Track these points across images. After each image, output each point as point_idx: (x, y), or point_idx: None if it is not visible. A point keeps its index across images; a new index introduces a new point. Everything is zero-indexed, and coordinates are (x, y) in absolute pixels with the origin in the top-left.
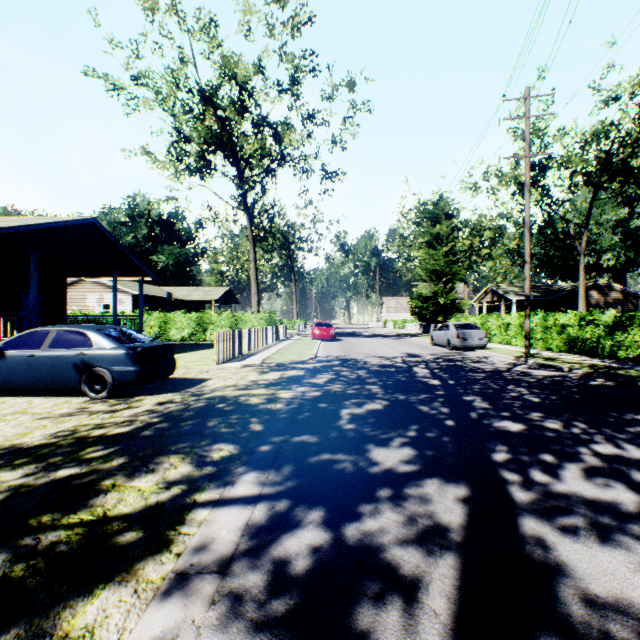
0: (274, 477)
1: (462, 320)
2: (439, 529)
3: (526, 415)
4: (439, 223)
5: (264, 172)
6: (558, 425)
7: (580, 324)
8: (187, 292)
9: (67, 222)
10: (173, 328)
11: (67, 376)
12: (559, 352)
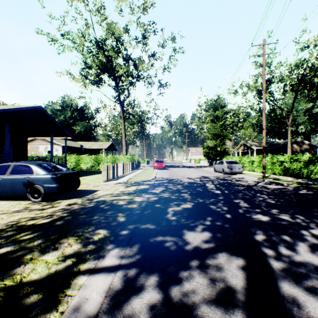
0: (129, 252)
1: (229, 159)
2: (230, 291)
3: (269, 211)
4: (217, 110)
5: (129, 83)
6: (288, 217)
7: (290, 161)
8: (90, 145)
9: (25, 108)
10: (82, 163)
11: (19, 189)
12: (279, 175)
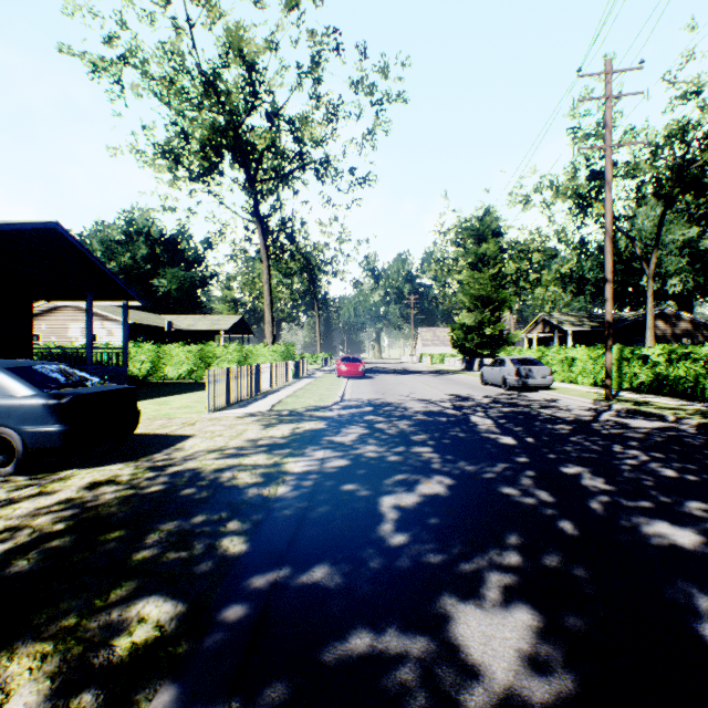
0: None
1: (514, 354)
2: None
3: (681, 507)
4: (485, 241)
5: (279, 175)
6: None
7: (669, 359)
8: (192, 321)
9: (16, 225)
10: (169, 363)
11: None
12: (640, 393)
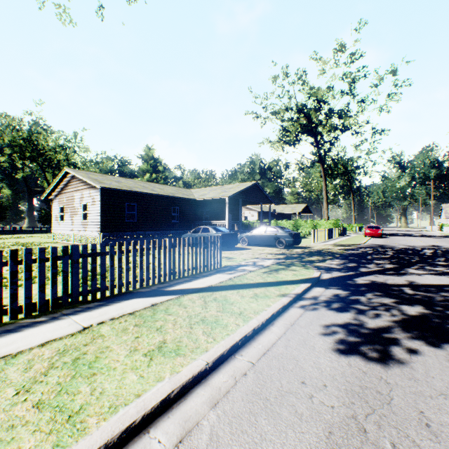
0: (343, 260)
1: None
2: (382, 267)
3: None
4: None
5: (331, 139)
6: None
7: None
8: (281, 208)
9: (249, 186)
10: None
11: (271, 241)
12: None
